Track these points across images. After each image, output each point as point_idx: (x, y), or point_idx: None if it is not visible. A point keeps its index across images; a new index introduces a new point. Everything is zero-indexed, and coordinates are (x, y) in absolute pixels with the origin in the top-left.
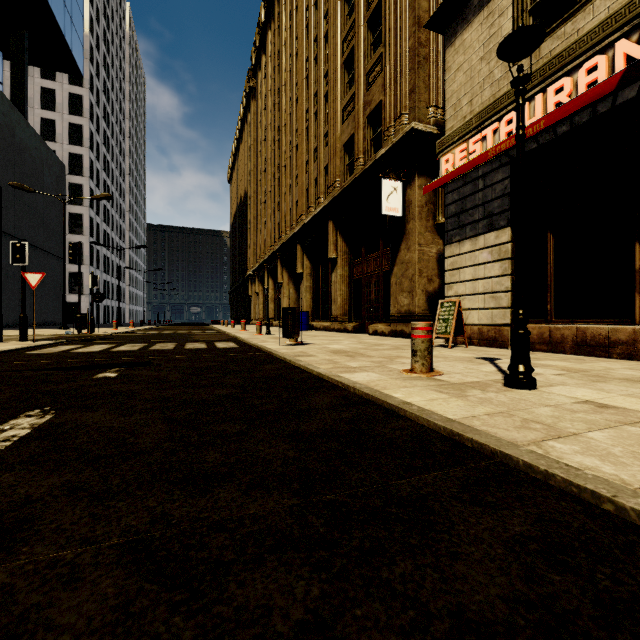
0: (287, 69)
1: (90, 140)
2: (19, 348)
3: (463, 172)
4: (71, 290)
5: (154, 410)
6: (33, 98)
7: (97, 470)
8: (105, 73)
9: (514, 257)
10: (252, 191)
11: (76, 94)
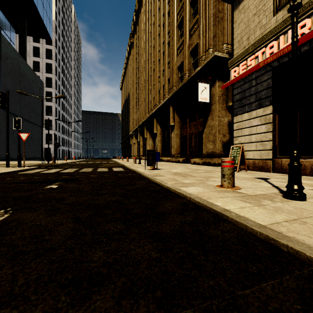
0: (149, 31)
1: (55, 71)
2: (15, 170)
3: (244, 76)
4: (47, 142)
5: (69, 211)
6: (29, 51)
7: (12, 267)
8: (62, 38)
9: (274, 122)
10: (132, 93)
11: (49, 49)
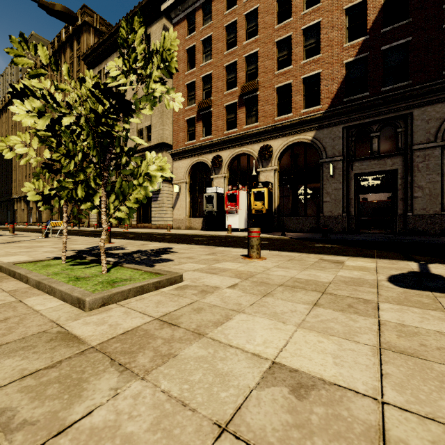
0: None
1: None
2: None
3: None
4: None
5: None
6: None
7: None
8: None
9: (98, 213)
10: None
11: None
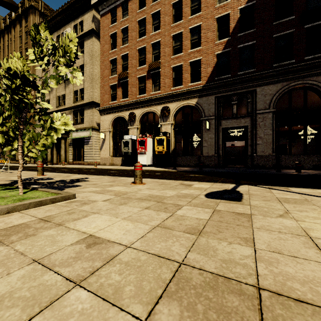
0: None
1: None
2: None
3: None
4: None
5: None
6: None
7: None
8: None
9: None
10: None
11: None
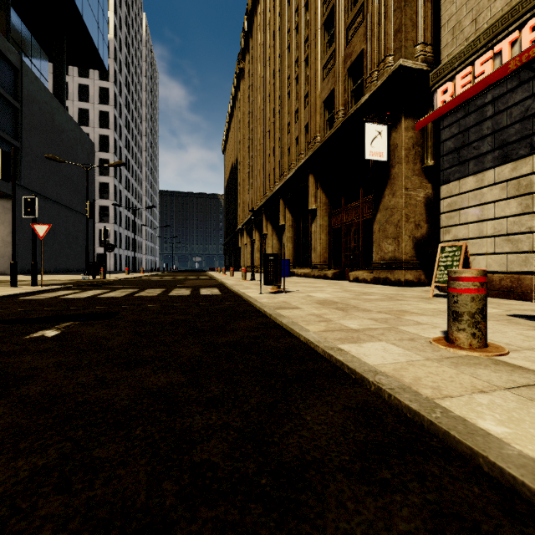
0: (271, 44)
1: (114, 123)
2: (19, 293)
3: (470, 96)
4: (100, 243)
5: None
6: (73, 93)
7: None
8: (126, 70)
9: None
10: (241, 157)
11: (104, 87)
